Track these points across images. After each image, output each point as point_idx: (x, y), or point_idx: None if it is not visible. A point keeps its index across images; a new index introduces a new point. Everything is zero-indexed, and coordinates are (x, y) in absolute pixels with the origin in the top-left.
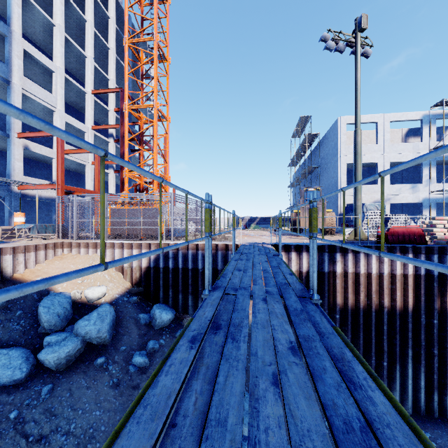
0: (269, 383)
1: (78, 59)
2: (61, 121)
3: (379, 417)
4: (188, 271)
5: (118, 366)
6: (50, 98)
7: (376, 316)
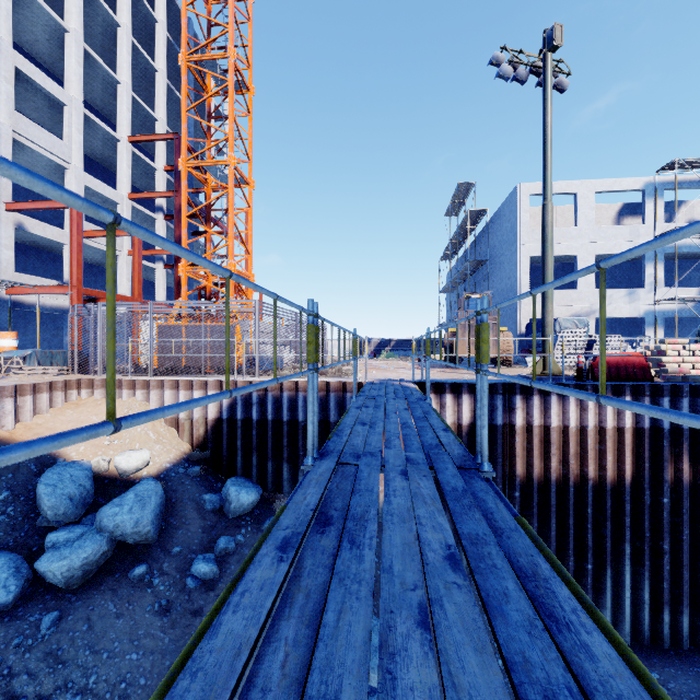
0: (412, 624)
1: (107, 85)
2: (79, 185)
3: (602, 683)
4: (283, 424)
5: (169, 579)
6: (59, 147)
7: (575, 492)
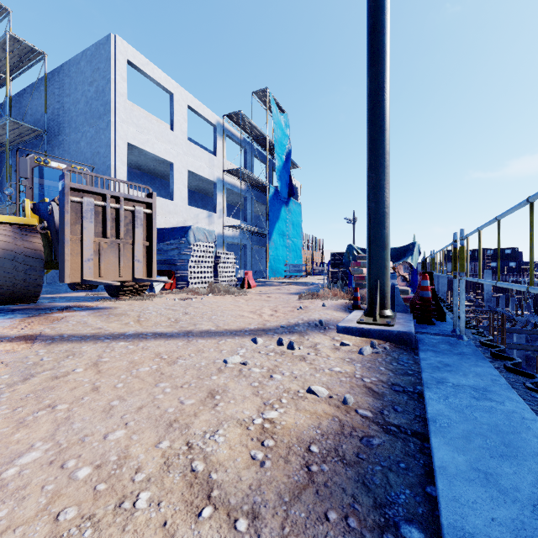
0: None
1: None
2: None
3: None
4: None
5: None
6: None
7: None
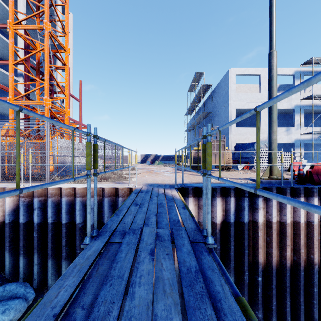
0: None
1: None
2: None
3: None
4: (61, 226)
5: None
6: None
7: (304, 274)
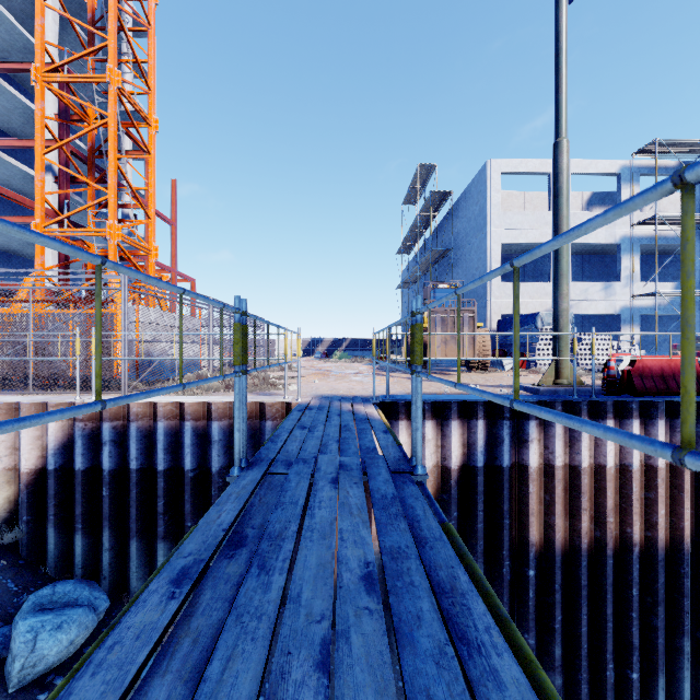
0: None
1: None
2: None
3: None
4: (156, 476)
5: None
6: None
7: (614, 564)
